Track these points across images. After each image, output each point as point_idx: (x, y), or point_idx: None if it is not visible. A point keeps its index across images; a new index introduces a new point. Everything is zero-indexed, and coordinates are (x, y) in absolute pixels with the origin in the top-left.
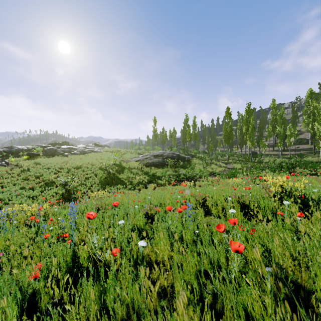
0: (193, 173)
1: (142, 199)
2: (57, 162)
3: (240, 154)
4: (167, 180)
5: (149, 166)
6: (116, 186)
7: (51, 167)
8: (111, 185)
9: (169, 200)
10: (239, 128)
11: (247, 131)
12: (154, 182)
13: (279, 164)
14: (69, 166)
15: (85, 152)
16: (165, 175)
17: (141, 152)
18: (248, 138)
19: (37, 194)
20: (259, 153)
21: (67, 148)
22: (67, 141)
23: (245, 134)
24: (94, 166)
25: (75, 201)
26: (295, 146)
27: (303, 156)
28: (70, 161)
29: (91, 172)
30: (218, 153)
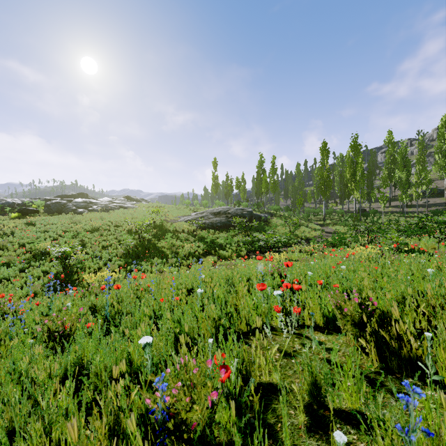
0: (281, 239)
1: (187, 291)
2: (64, 222)
3: (342, 211)
4: (234, 251)
5: (206, 228)
6: (150, 260)
7: (51, 230)
8: (142, 258)
9: (251, 301)
10: (338, 174)
11: (352, 177)
12: (214, 253)
13: (416, 225)
14: (81, 228)
15: (109, 208)
16: (231, 243)
17: (194, 208)
18: (353, 188)
19: (12, 274)
20: (371, 210)
21: (83, 202)
22: (85, 193)
23: (350, 181)
24: (120, 228)
25: (76, 287)
26: (427, 198)
27: (441, 214)
28: (84, 220)
29: (112, 238)
30: (309, 211)
